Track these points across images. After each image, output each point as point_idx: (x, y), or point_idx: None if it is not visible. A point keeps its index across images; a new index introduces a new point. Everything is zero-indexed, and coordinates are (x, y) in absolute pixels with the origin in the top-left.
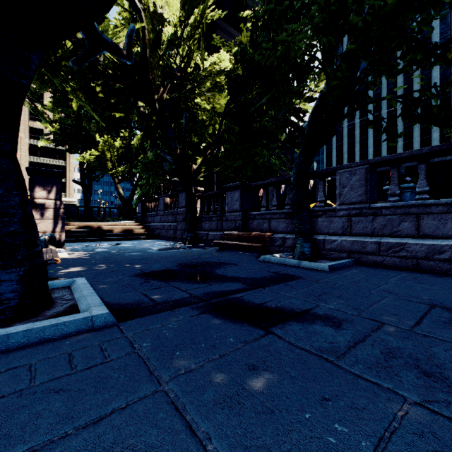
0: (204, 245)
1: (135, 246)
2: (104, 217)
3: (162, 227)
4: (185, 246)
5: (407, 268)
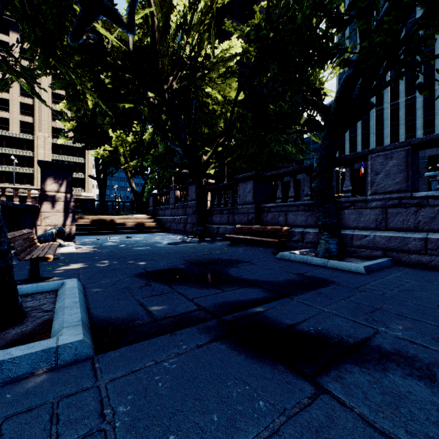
0: (214, 239)
1: (144, 240)
2: (118, 211)
3: (173, 221)
4: (195, 240)
5: None
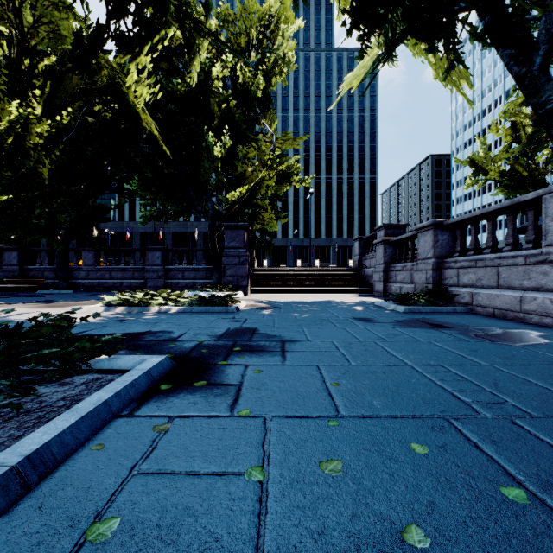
0: None
1: None
2: None
3: None
4: None
5: (107, 290)
